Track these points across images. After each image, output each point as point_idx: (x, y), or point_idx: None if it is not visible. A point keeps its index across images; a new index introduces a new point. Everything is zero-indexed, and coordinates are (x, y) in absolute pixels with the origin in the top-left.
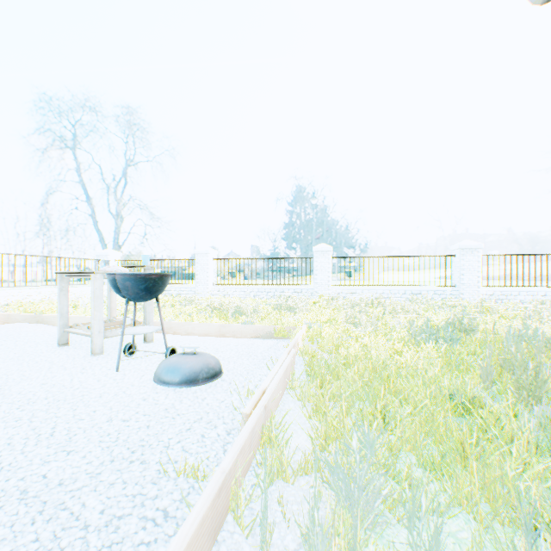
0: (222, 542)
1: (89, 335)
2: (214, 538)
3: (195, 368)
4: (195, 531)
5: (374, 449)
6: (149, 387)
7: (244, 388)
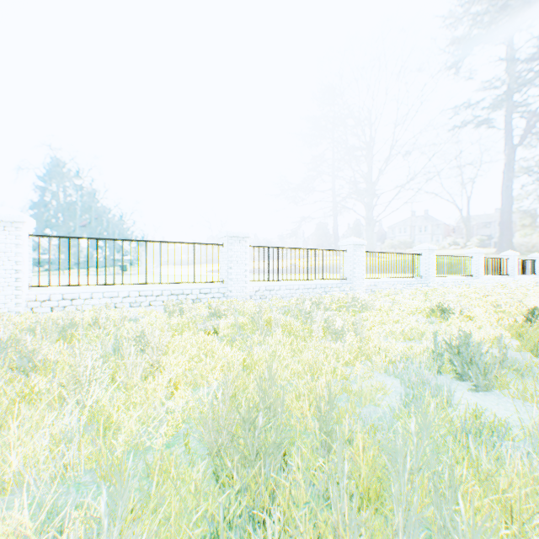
0: None
1: None
2: None
3: None
4: None
5: None
6: None
7: None
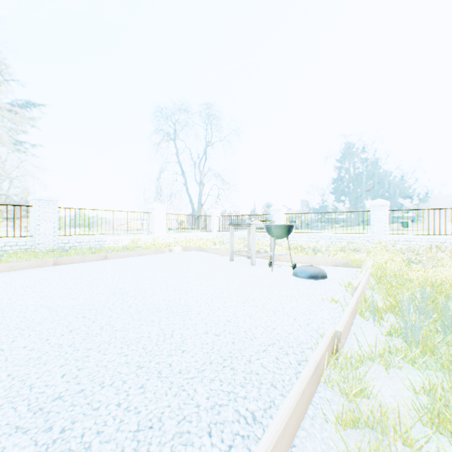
0: (357, 319)
1: (247, 255)
2: (354, 316)
3: (316, 272)
4: (354, 303)
5: (425, 296)
6: (294, 278)
7: (342, 284)
